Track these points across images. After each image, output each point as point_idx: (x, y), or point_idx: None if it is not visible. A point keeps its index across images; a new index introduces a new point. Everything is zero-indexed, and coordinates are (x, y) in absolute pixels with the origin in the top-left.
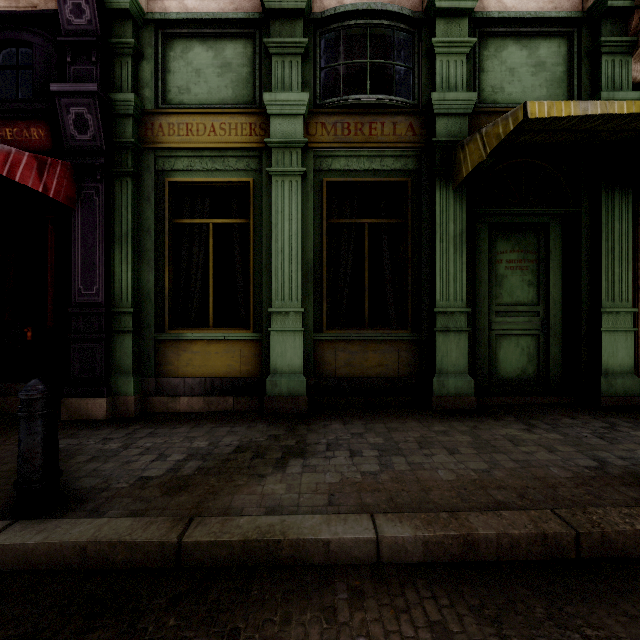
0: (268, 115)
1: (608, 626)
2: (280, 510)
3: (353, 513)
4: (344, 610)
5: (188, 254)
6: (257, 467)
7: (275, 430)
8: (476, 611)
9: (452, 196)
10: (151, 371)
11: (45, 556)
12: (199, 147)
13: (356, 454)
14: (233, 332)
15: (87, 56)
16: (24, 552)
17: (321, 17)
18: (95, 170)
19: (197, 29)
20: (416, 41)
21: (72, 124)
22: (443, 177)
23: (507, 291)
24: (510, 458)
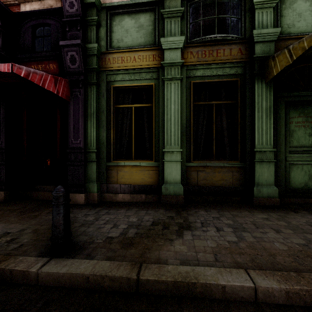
0: (163, 49)
1: None
2: (188, 262)
3: (233, 268)
4: None
5: (121, 123)
6: (167, 234)
7: (170, 213)
8: None
9: (264, 87)
10: (104, 181)
11: (68, 280)
12: (127, 68)
13: (220, 229)
14: (144, 161)
15: (75, 27)
16: (58, 277)
17: None
18: (79, 82)
19: (126, 9)
20: (243, 3)
21: (69, 60)
22: (259, 76)
23: (296, 139)
24: None
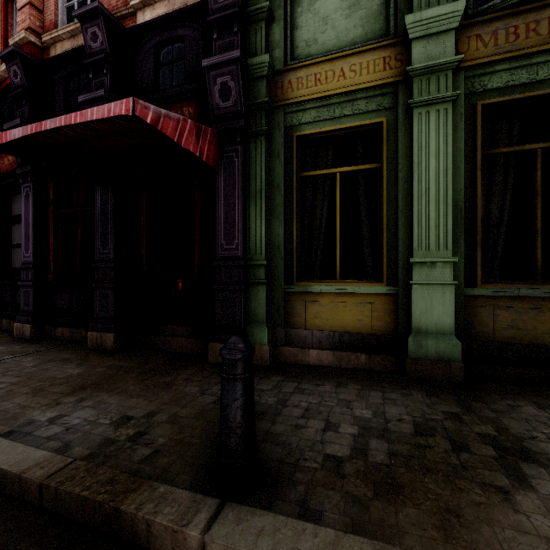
0: (409, 41)
1: None
2: None
3: None
4: None
5: (310, 207)
6: (477, 469)
7: (444, 404)
8: None
9: None
10: (280, 322)
11: None
12: (328, 95)
13: None
14: (363, 285)
15: (229, 29)
16: None
17: None
18: (235, 134)
19: None
20: None
21: (217, 94)
22: None
23: None
24: None
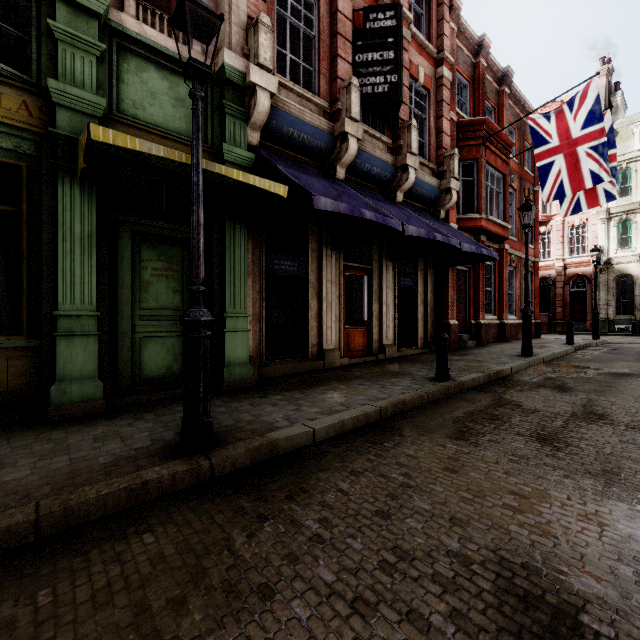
0: None
1: None
2: None
3: None
4: None
5: None
6: None
7: None
8: None
9: (79, 195)
10: None
11: None
12: None
13: None
14: None
15: None
16: None
17: None
18: None
19: None
20: (34, 12)
21: None
22: (67, 173)
23: (153, 296)
24: (70, 457)
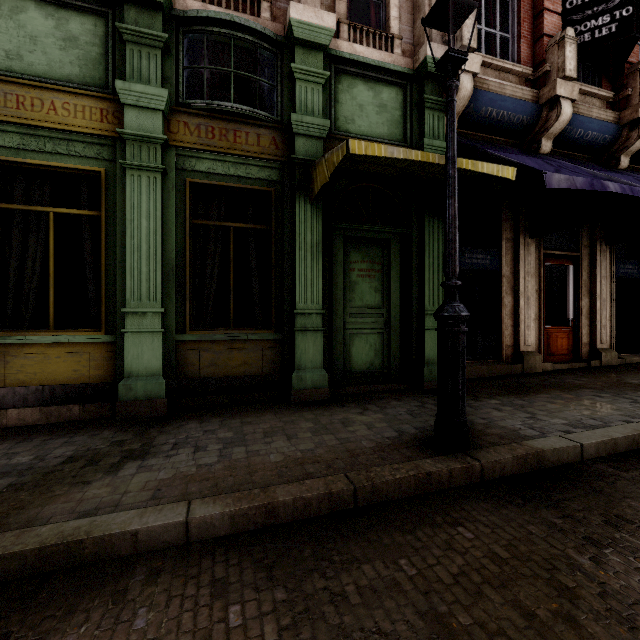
0: (122, 104)
1: (352, 551)
2: (95, 512)
3: (172, 502)
4: (136, 589)
5: (22, 245)
6: (85, 475)
7: (122, 436)
8: (258, 563)
9: (310, 209)
10: None
11: None
12: (34, 125)
13: (200, 449)
14: (80, 334)
15: None
16: None
17: (183, 16)
18: None
19: None
20: (279, 62)
21: None
22: (302, 191)
23: (359, 296)
24: (336, 437)
